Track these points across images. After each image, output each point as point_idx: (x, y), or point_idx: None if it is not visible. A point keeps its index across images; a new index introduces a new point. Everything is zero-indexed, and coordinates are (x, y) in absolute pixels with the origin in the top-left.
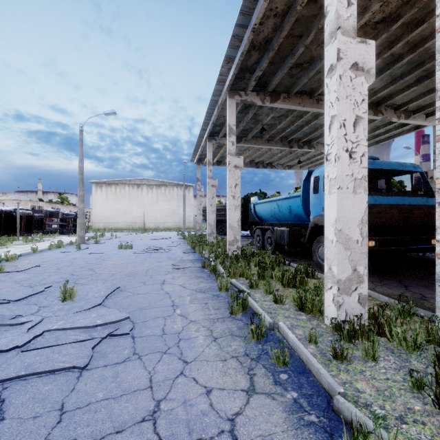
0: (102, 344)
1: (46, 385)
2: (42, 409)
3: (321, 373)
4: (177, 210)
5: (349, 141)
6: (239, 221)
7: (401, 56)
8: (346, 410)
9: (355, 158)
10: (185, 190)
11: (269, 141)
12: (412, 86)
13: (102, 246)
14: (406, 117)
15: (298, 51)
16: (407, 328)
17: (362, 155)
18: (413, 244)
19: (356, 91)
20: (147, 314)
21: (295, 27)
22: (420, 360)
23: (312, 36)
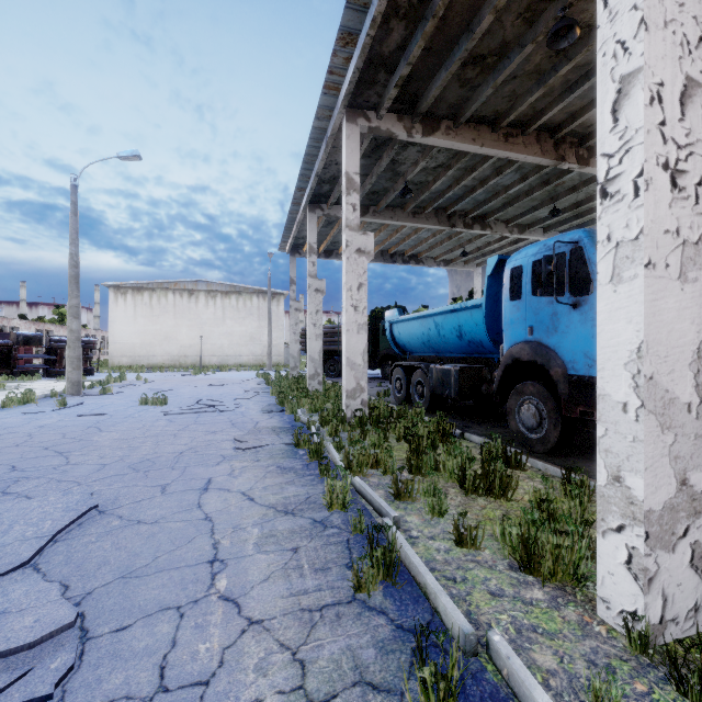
0: None
1: None
2: None
3: None
4: (257, 334)
5: (671, 143)
6: (366, 354)
7: None
8: None
9: (683, 188)
10: (272, 301)
11: (415, 214)
12: None
13: (111, 399)
14: None
15: (482, 22)
16: None
17: (700, 182)
18: None
19: (686, 11)
20: (137, 598)
21: None
22: None
23: None
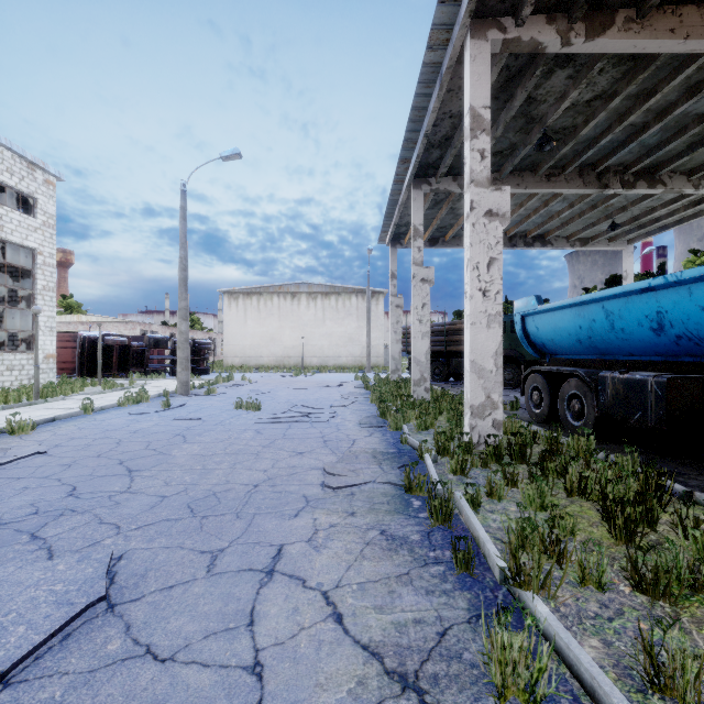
0: None
1: None
2: None
3: None
4: (356, 334)
5: None
6: (499, 355)
7: None
8: None
9: None
10: (371, 301)
11: (550, 177)
12: None
13: (212, 401)
14: None
15: None
16: None
17: None
18: None
19: None
20: None
21: None
22: None
23: None
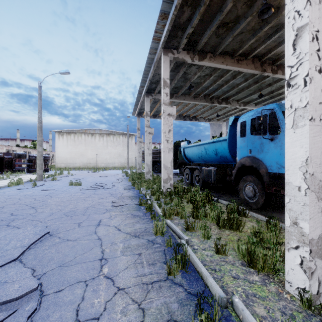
0: None
1: None
2: None
3: None
4: (122, 153)
5: None
6: (172, 162)
7: None
8: None
9: None
10: (129, 138)
11: (195, 97)
12: None
13: (56, 183)
14: None
15: (227, 6)
16: None
17: None
18: None
19: None
20: (66, 276)
21: None
22: None
23: None
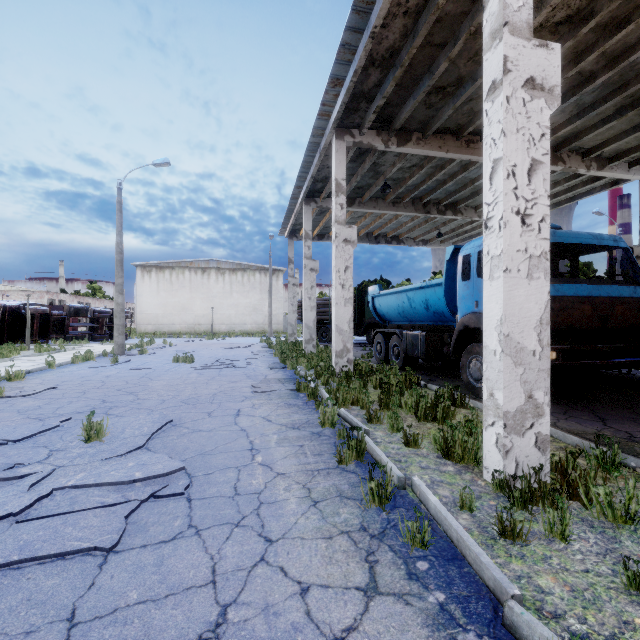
0: (142, 510)
1: (50, 578)
2: (40, 619)
3: (482, 562)
4: (259, 305)
5: (521, 199)
6: (351, 322)
7: (593, 75)
8: (526, 627)
9: (530, 224)
10: (272, 277)
11: (394, 203)
12: (609, 120)
13: (149, 358)
14: (599, 167)
15: (440, 67)
16: (611, 486)
17: (541, 220)
18: (614, 356)
19: (532, 121)
20: (212, 463)
21: (435, 31)
22: (636, 539)
23: (460, 44)
